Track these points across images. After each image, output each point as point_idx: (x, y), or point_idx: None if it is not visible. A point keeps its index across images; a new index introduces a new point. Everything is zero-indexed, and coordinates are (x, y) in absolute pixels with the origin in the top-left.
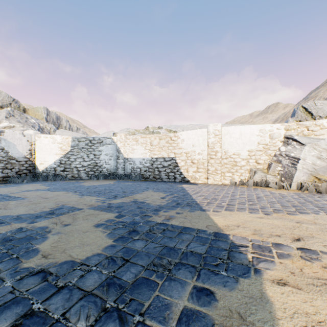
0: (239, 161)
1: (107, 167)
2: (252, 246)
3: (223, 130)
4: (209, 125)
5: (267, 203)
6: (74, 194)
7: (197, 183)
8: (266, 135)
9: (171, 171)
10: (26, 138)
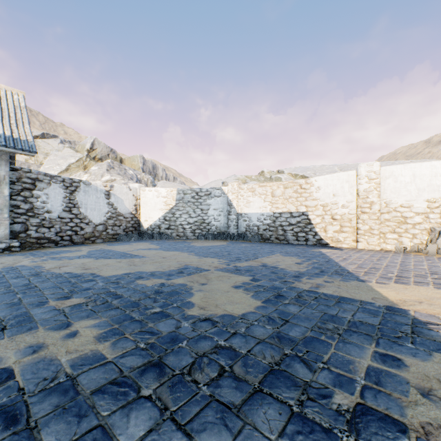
0: (411, 217)
1: (215, 225)
2: None
3: (382, 171)
4: (360, 165)
5: None
6: (191, 255)
7: (341, 248)
8: None
9: (301, 230)
10: (132, 192)
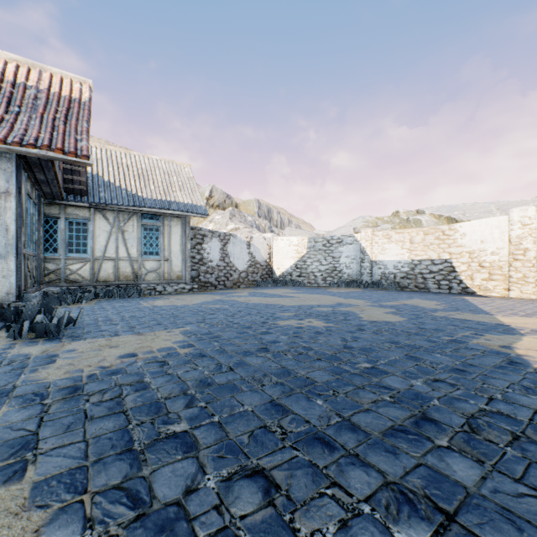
0: None
1: (347, 273)
2: (529, 330)
3: None
4: (512, 210)
5: None
6: (336, 297)
7: (489, 296)
8: None
9: (443, 278)
10: (266, 242)
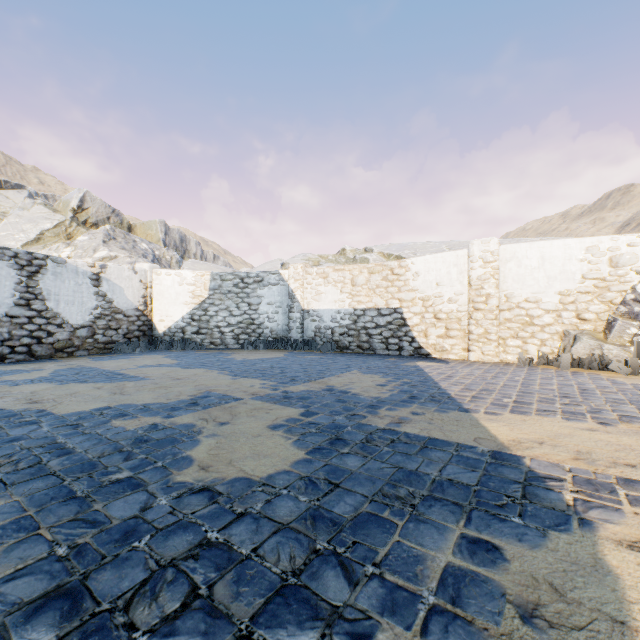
0: (539, 315)
1: (270, 327)
2: (572, 480)
3: (501, 252)
4: (472, 242)
5: (606, 402)
6: (222, 374)
7: (446, 360)
8: (602, 260)
9: (392, 335)
10: (139, 276)
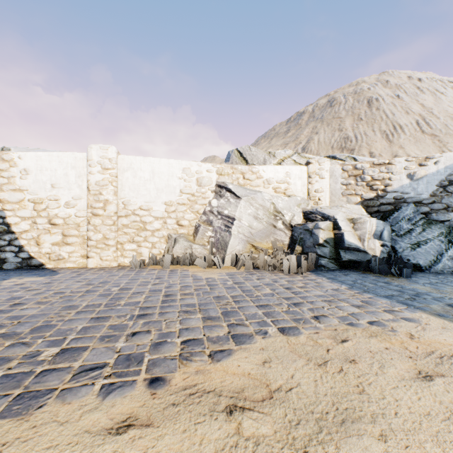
0: (151, 222)
1: None
2: None
3: (120, 161)
4: (91, 146)
5: (179, 314)
6: None
7: (60, 270)
8: (193, 179)
9: None
10: None
